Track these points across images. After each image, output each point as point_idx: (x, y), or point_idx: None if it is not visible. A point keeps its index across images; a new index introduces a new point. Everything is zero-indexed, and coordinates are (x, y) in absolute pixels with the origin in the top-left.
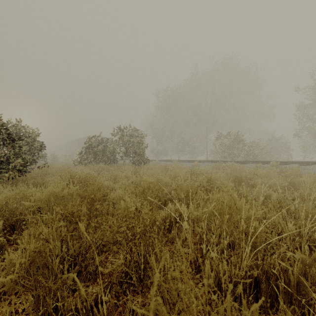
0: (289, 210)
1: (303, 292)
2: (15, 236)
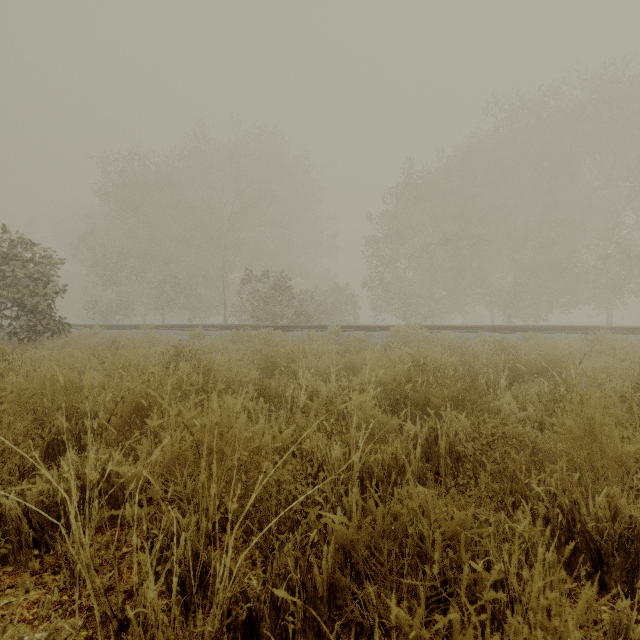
0: (344, 413)
1: (341, 601)
2: None
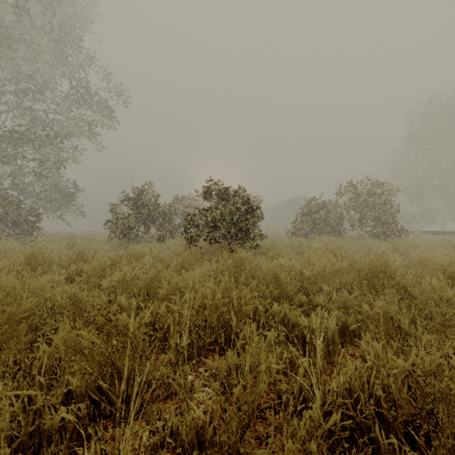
0: None
1: None
2: (311, 299)
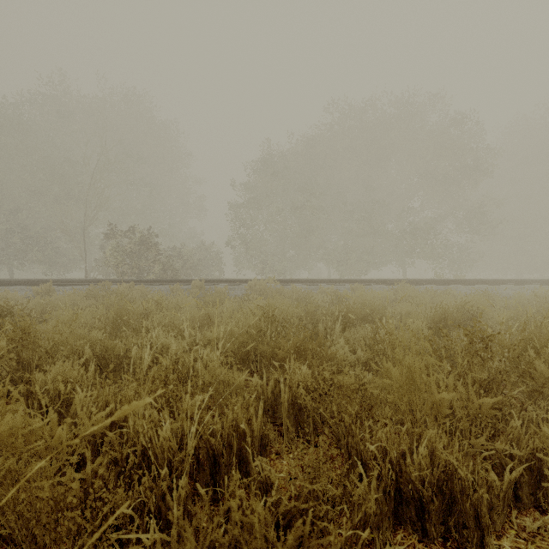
0: (194, 370)
1: None
2: None
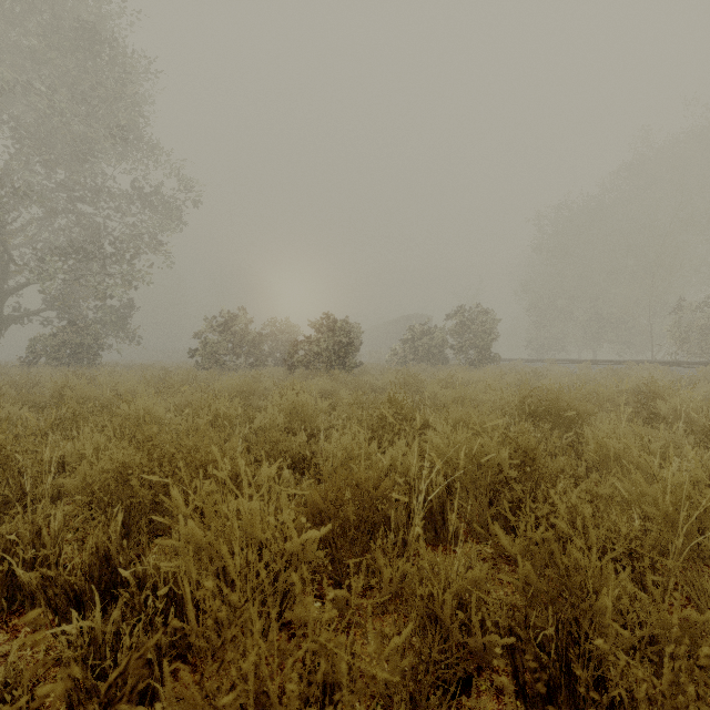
0: None
1: None
2: None
